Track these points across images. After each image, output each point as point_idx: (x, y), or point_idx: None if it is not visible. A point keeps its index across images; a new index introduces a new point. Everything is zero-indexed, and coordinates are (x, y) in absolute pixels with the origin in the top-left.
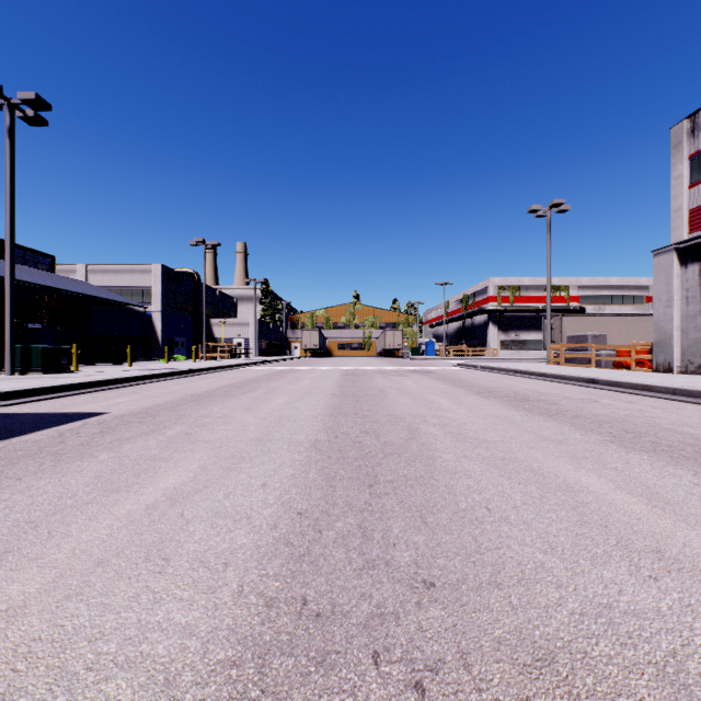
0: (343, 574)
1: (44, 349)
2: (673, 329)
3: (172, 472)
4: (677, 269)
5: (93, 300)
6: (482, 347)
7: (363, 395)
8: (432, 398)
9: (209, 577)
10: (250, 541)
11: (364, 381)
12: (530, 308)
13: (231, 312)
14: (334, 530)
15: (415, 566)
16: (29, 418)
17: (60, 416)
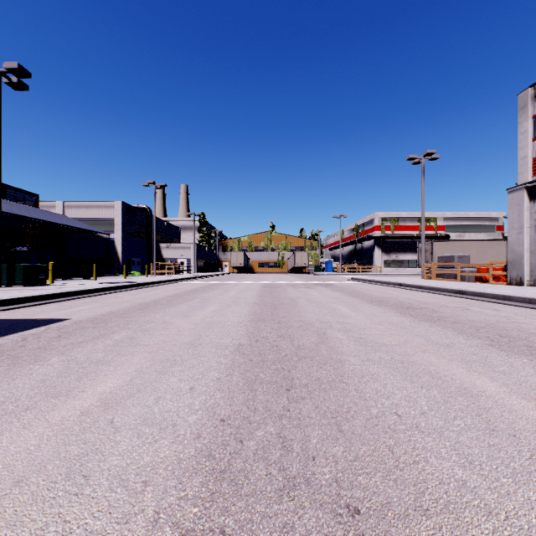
0: (263, 496)
1: (25, 267)
2: (523, 250)
3: (111, 376)
4: (527, 204)
5: (69, 229)
6: (369, 265)
7: (278, 304)
8: (334, 306)
9: (126, 501)
10: (172, 453)
11: (279, 292)
12: (407, 235)
13: (176, 238)
14: (255, 440)
15: (337, 486)
16: (2, 324)
17: (29, 322)
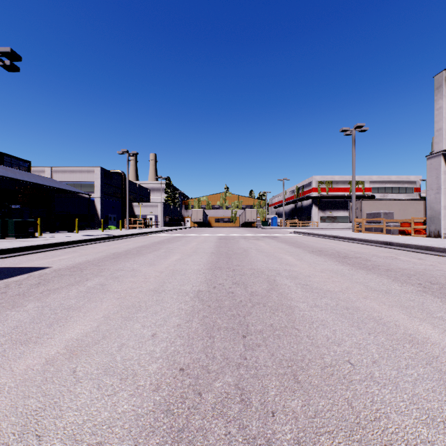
0: None
1: (16, 222)
2: (441, 208)
3: (80, 322)
4: (444, 168)
5: (56, 190)
6: (308, 221)
7: (232, 254)
8: (281, 255)
9: None
10: (130, 408)
11: (232, 243)
12: (339, 195)
13: (146, 198)
14: (213, 392)
15: None
16: None
17: (14, 270)
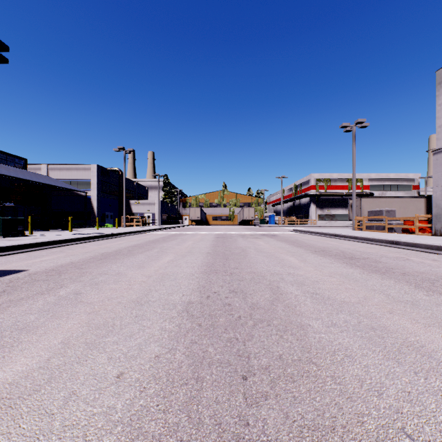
0: None
1: (4, 220)
2: None
3: (27, 351)
4: None
5: (52, 188)
6: (306, 219)
7: (230, 254)
8: (282, 256)
9: None
10: None
11: (230, 242)
12: (338, 193)
13: (144, 196)
14: None
15: None
16: None
17: None
